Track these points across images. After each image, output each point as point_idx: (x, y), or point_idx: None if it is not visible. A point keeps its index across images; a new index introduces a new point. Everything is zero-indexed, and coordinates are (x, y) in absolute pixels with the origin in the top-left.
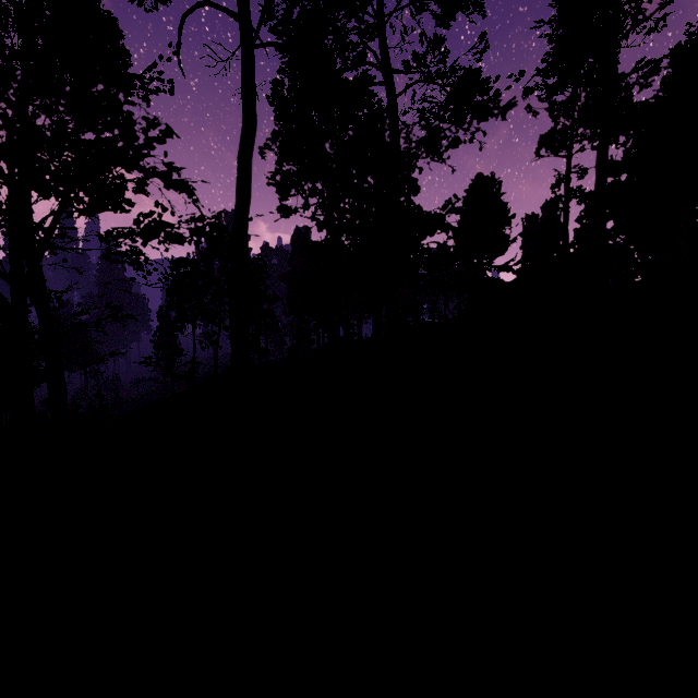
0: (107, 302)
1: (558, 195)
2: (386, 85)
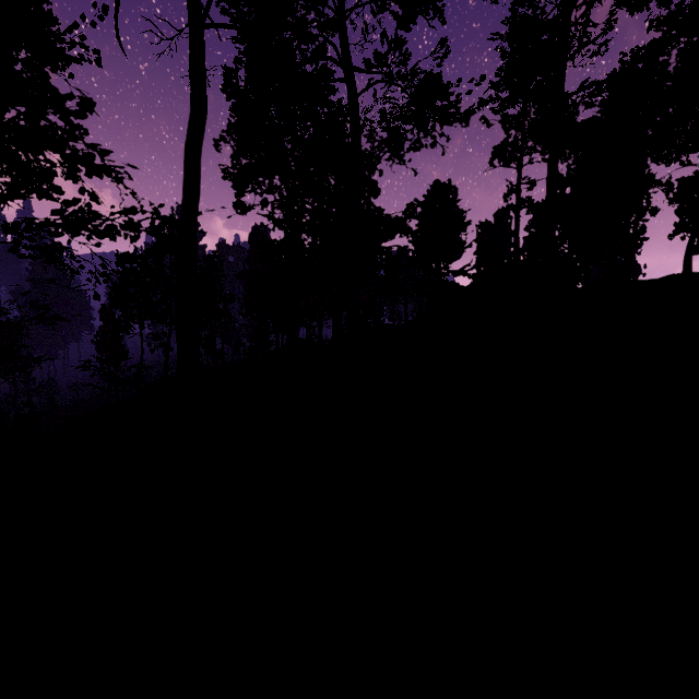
0: (32, 301)
1: (510, 204)
2: (347, 82)
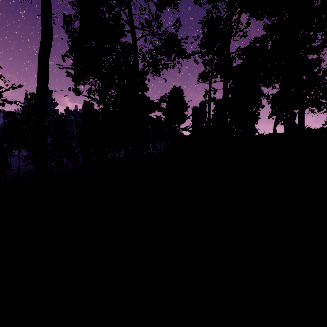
0: None
1: (206, 99)
2: (131, 32)
